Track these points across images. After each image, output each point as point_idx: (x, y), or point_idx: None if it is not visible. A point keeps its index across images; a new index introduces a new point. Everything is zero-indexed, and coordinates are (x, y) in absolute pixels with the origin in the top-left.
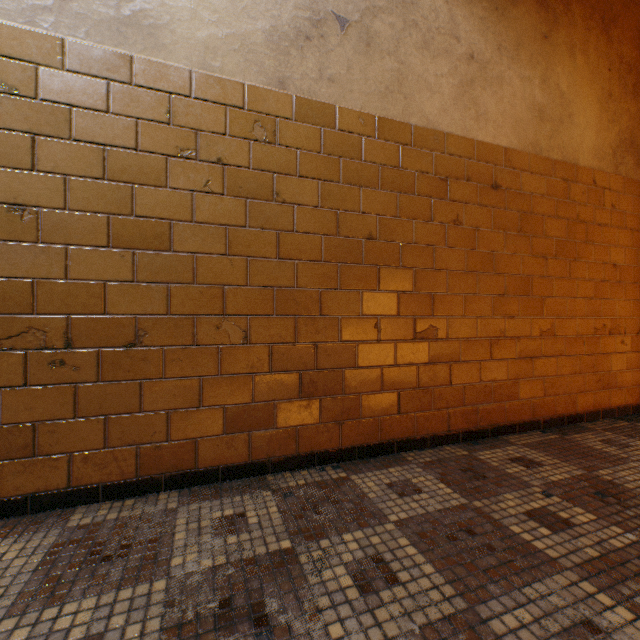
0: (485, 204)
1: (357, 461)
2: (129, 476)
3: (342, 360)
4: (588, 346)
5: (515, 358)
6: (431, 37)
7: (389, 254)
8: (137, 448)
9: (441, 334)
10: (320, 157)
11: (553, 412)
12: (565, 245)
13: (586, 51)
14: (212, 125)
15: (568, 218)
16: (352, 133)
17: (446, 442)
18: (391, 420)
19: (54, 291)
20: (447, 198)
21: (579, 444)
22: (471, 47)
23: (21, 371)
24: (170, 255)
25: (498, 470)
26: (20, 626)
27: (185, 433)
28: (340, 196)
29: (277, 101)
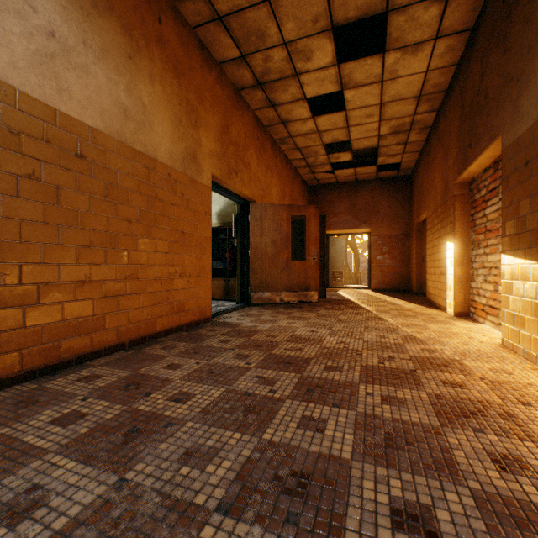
0: (70, 168)
1: None
2: None
3: None
4: (165, 285)
5: (102, 297)
6: None
7: None
8: None
9: (12, 280)
10: None
11: (138, 334)
12: (148, 214)
13: (164, 84)
14: None
15: (150, 195)
16: None
17: (19, 382)
18: None
19: None
20: (21, 152)
21: (145, 353)
22: (53, 26)
23: None
24: None
25: (58, 392)
26: None
27: None
28: None
29: None
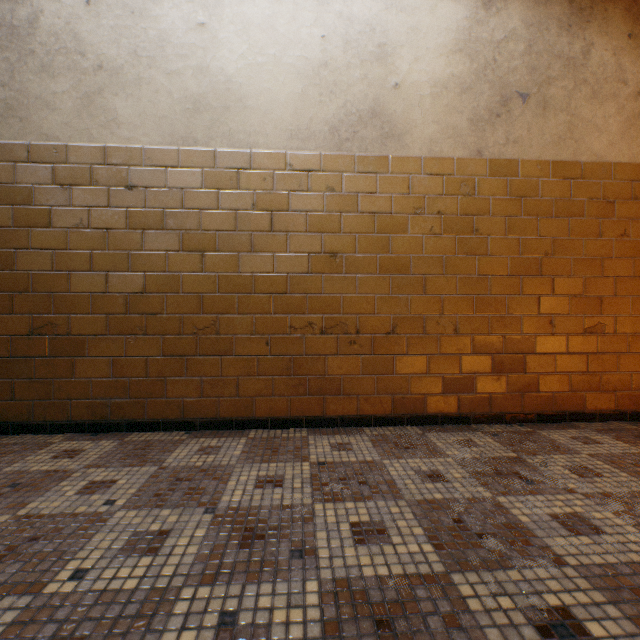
0: None
1: (535, 424)
2: (387, 413)
3: (523, 348)
4: None
5: None
6: (599, 87)
7: (561, 267)
8: (391, 397)
9: (608, 329)
10: (506, 200)
11: None
12: None
13: None
14: (434, 190)
15: None
16: (531, 178)
17: (613, 419)
18: (563, 396)
19: (350, 301)
20: (614, 217)
21: None
22: (638, 85)
23: (335, 346)
24: (409, 277)
25: None
26: (392, 463)
27: (418, 390)
28: (521, 226)
29: (476, 165)
